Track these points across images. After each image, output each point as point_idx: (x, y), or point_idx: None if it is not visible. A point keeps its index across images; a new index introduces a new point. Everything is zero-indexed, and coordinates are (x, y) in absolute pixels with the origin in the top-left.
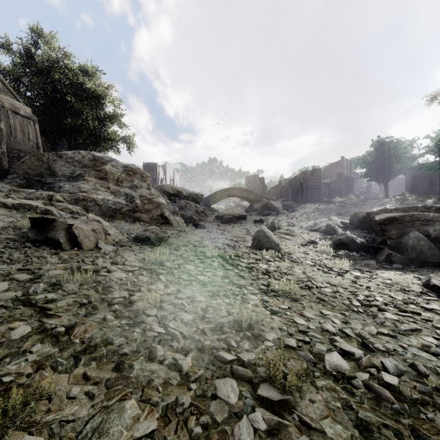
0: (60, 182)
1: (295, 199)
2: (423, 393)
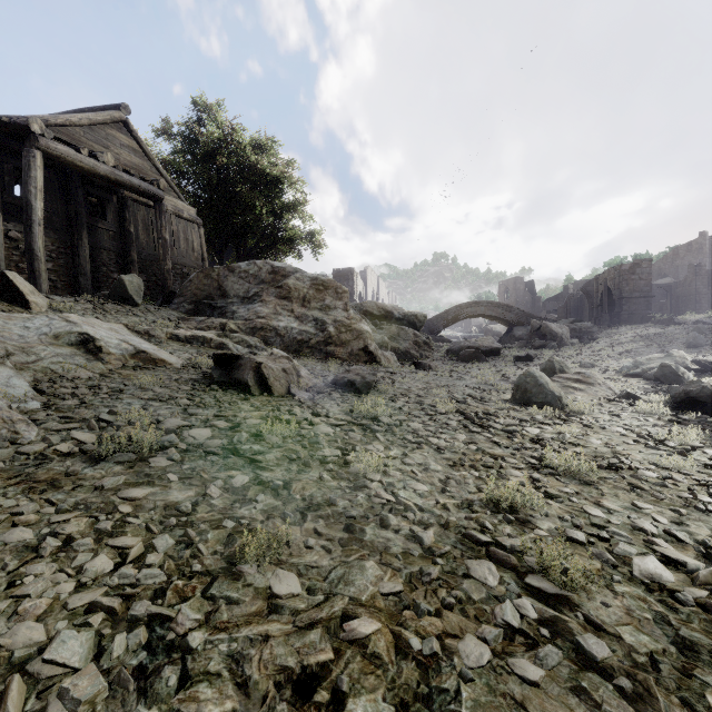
0: (233, 305)
1: (597, 317)
2: None
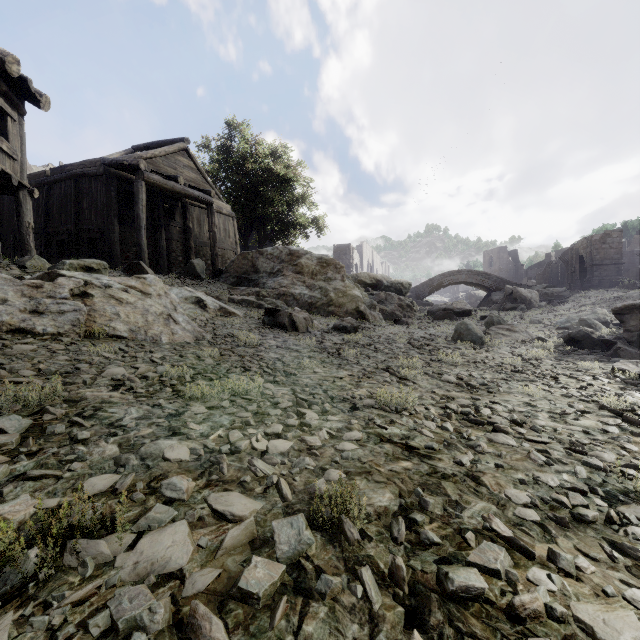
0: (263, 279)
1: (572, 283)
2: (487, 388)
